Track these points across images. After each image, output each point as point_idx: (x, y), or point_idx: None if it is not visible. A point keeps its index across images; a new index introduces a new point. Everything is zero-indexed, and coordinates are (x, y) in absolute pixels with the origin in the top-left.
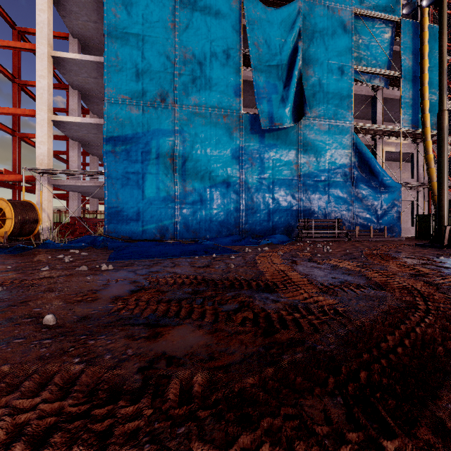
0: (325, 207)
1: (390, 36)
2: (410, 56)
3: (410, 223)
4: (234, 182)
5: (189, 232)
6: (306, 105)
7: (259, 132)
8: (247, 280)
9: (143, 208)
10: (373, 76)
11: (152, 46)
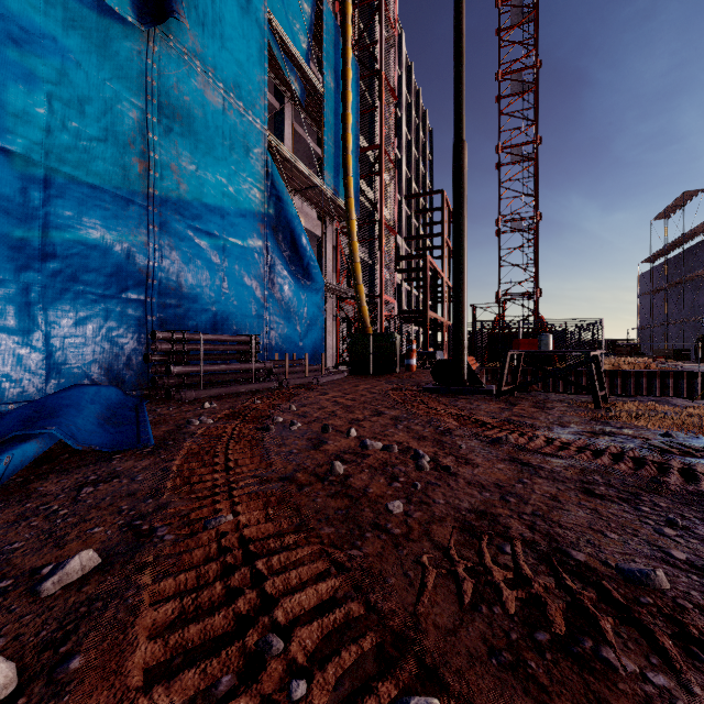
0: (217, 304)
1: (310, 14)
2: (333, 71)
3: None
4: None
5: None
6: None
7: None
8: None
9: None
10: (289, 63)
11: None
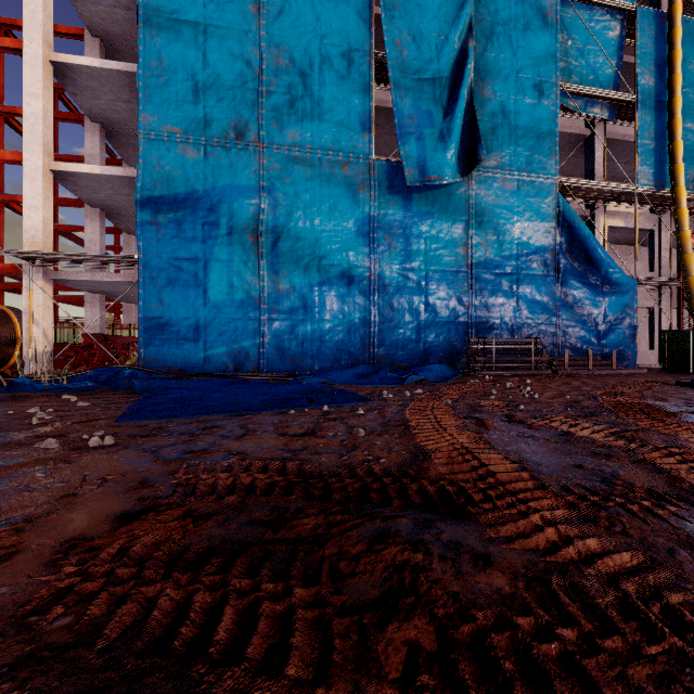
0: (513, 318)
1: (619, 35)
2: (651, 67)
3: (644, 344)
4: (360, 276)
5: (285, 360)
6: (482, 146)
7: (403, 192)
8: (398, 477)
9: (205, 319)
10: (590, 101)
11: (221, 44)
